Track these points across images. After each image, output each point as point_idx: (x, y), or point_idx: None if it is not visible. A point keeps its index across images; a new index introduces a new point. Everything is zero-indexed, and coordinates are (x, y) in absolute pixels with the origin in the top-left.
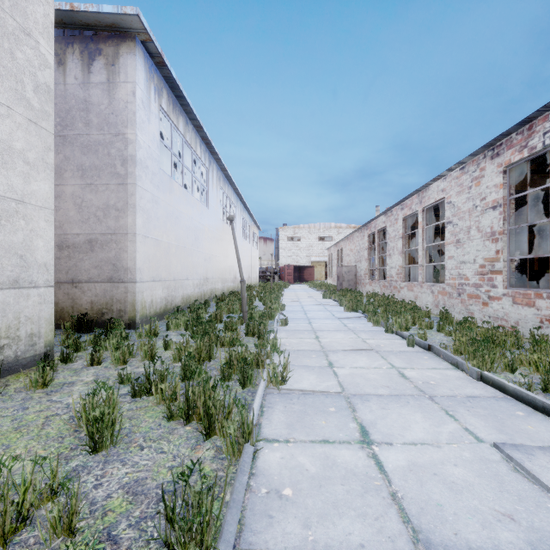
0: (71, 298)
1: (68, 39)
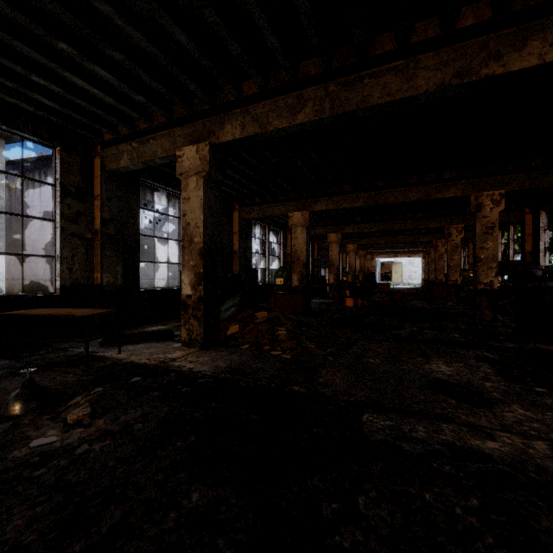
0: (49, 288)
1: (48, 165)
